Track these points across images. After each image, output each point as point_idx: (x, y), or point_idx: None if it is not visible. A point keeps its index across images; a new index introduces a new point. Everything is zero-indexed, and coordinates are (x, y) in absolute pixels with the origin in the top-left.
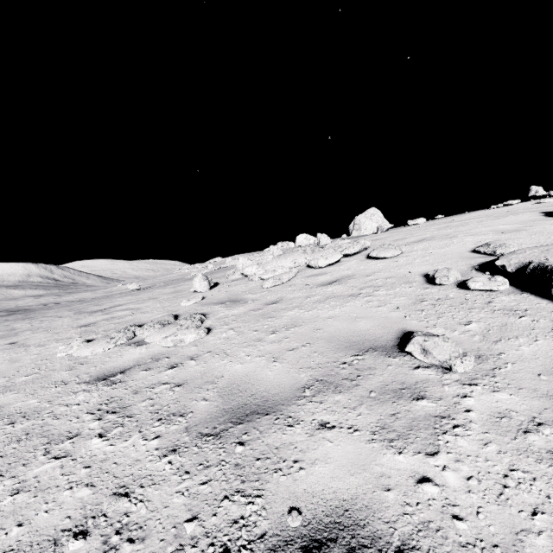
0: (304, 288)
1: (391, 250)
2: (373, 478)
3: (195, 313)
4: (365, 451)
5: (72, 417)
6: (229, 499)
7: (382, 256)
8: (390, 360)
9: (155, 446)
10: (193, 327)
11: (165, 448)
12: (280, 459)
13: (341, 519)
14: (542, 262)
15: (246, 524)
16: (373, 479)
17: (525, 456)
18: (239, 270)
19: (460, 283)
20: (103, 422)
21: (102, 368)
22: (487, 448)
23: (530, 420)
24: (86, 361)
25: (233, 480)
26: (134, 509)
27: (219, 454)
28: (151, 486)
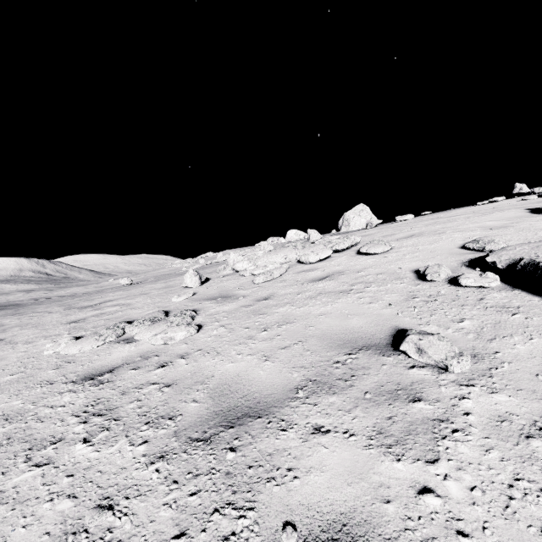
0: (295, 283)
1: (381, 246)
2: (371, 488)
3: (186, 309)
4: (362, 458)
5: (56, 420)
6: (219, 513)
7: (372, 252)
8: (385, 359)
9: (142, 452)
10: (184, 324)
11: (152, 454)
12: (273, 467)
13: (339, 536)
14: (532, 258)
15: (238, 541)
16: (372, 489)
17: (530, 464)
18: (230, 265)
19: (451, 280)
20: (88, 426)
21: (90, 367)
22: (489, 454)
23: (531, 424)
24: (74, 359)
25: (224, 491)
26: (118, 524)
27: (209, 462)
28: (137, 498)
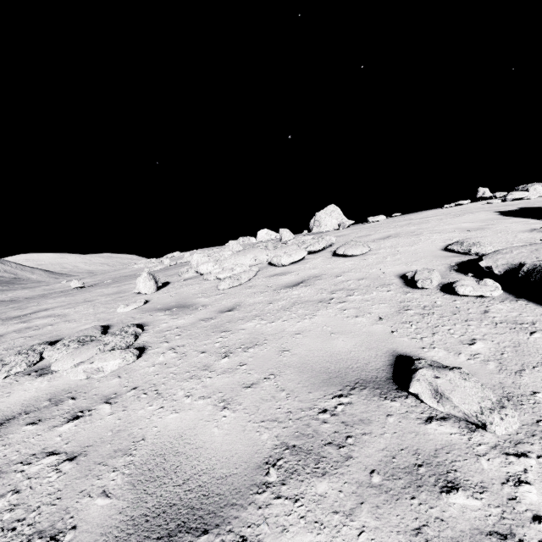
0: (266, 290)
1: (359, 247)
2: None
3: (129, 324)
4: None
5: None
6: None
7: (350, 253)
8: (389, 406)
9: None
10: (122, 347)
11: None
12: None
13: None
14: (536, 263)
15: None
16: None
17: None
18: (194, 267)
19: (443, 287)
20: None
21: None
22: None
23: None
24: None
25: None
26: None
27: None
28: None
